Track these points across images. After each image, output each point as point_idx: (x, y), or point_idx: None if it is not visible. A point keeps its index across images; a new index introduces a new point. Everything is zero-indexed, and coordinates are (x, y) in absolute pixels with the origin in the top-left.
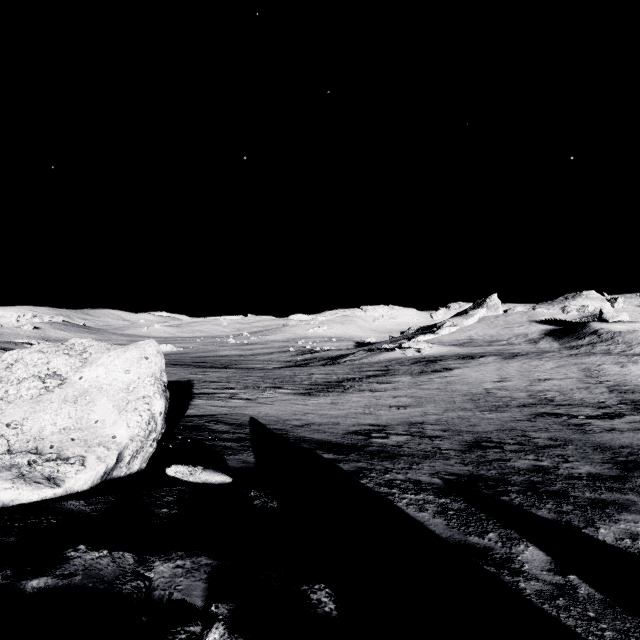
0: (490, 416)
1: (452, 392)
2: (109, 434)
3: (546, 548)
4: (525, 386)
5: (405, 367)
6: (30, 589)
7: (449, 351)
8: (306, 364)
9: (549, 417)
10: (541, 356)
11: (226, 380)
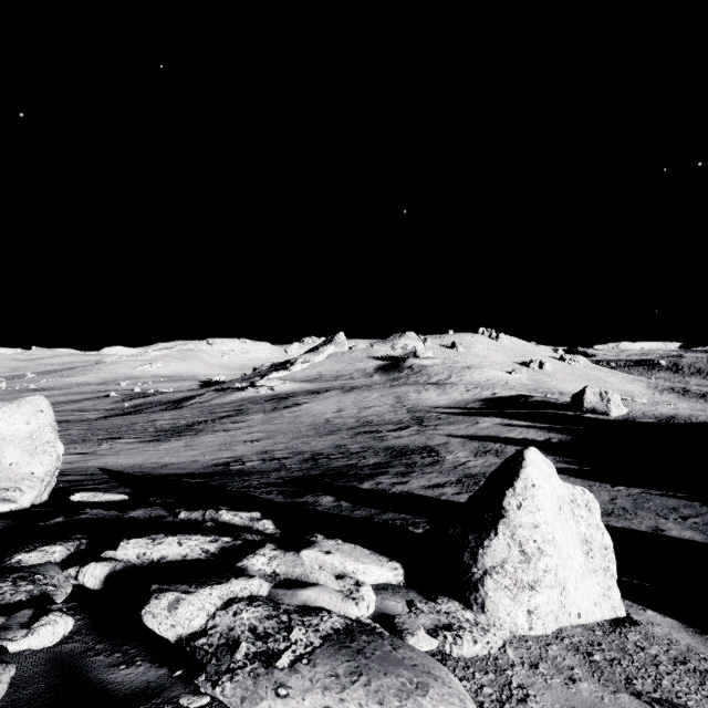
0: (326, 439)
1: (300, 424)
2: (27, 472)
3: (335, 495)
4: (355, 413)
5: (258, 405)
6: (84, 518)
7: (300, 387)
8: (140, 411)
9: (365, 434)
10: (371, 388)
11: None
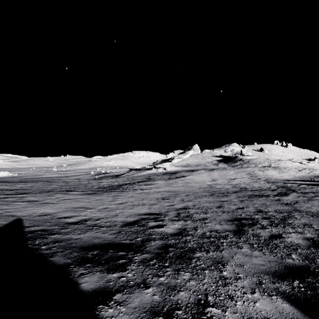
0: (225, 199)
1: (191, 187)
2: None
3: None
4: (227, 182)
5: (159, 176)
6: None
7: (180, 169)
8: (100, 179)
9: (256, 197)
10: (225, 169)
11: (27, 188)
